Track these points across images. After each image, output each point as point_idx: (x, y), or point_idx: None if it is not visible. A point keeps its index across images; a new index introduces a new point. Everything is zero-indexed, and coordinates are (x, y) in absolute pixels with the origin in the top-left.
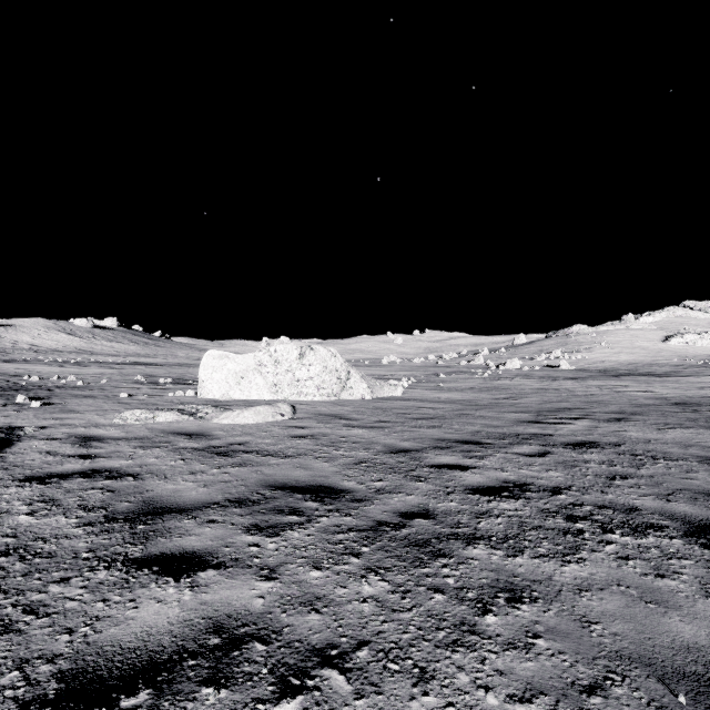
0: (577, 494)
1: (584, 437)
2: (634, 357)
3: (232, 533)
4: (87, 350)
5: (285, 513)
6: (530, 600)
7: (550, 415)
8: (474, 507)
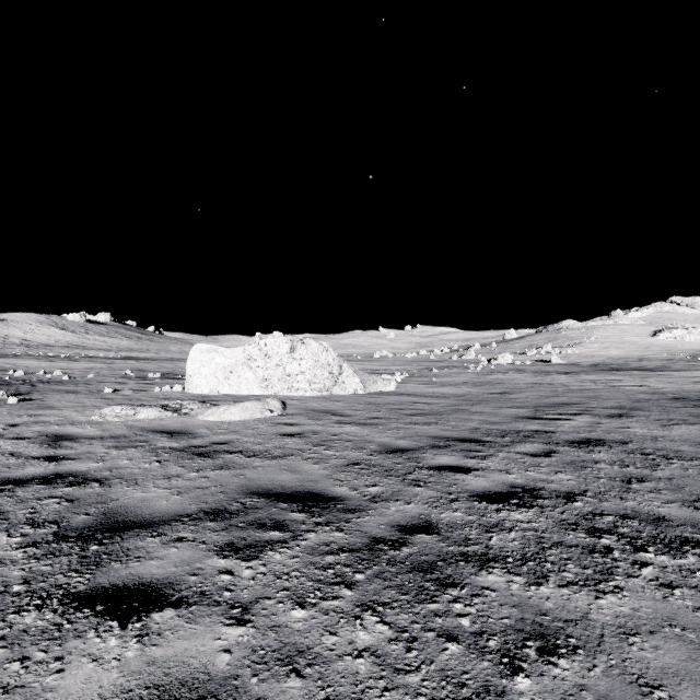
0: (594, 500)
1: (587, 434)
2: (623, 352)
3: (201, 555)
4: (79, 344)
5: (267, 527)
6: (568, 651)
7: (549, 410)
8: (482, 518)
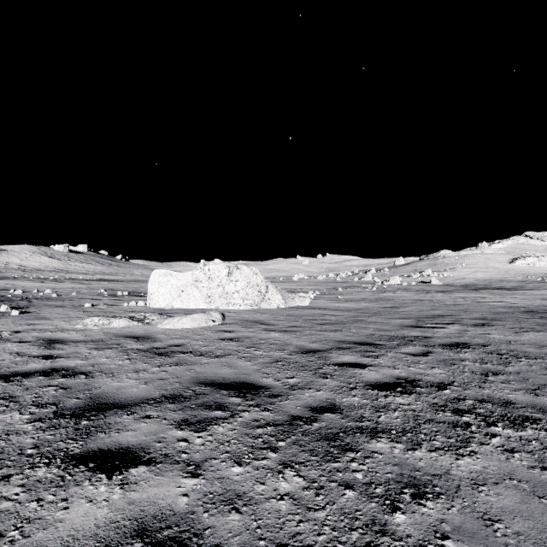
0: (459, 389)
1: (457, 339)
2: (488, 275)
3: (164, 428)
4: (63, 269)
5: (212, 408)
6: (434, 496)
7: (428, 321)
8: (374, 402)
